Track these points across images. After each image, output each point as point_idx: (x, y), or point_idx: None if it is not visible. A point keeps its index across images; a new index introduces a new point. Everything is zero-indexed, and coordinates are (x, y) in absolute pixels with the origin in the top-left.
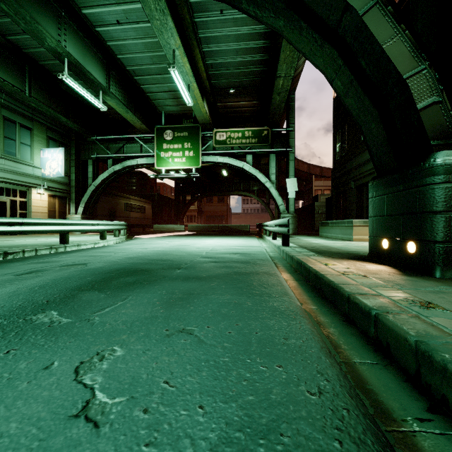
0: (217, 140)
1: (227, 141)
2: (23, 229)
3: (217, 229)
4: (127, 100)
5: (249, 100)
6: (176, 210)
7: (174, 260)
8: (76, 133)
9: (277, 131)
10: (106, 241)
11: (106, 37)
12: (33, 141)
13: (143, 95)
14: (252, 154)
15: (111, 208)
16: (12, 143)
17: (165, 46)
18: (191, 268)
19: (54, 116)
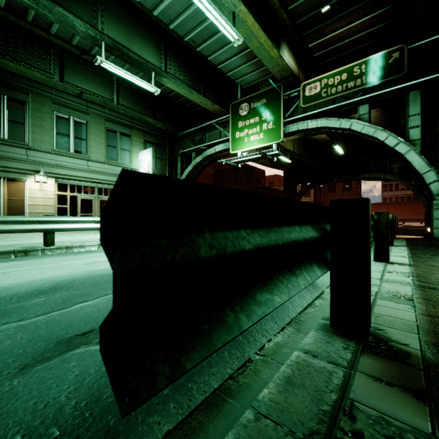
0: (307, 97)
1: (321, 94)
2: None
3: None
4: (193, 80)
5: (363, 15)
6: None
7: None
8: (170, 133)
9: (423, 43)
10: None
11: (149, 5)
12: (132, 146)
13: (215, 71)
14: (369, 103)
15: None
16: (114, 150)
17: None
18: None
19: (142, 119)
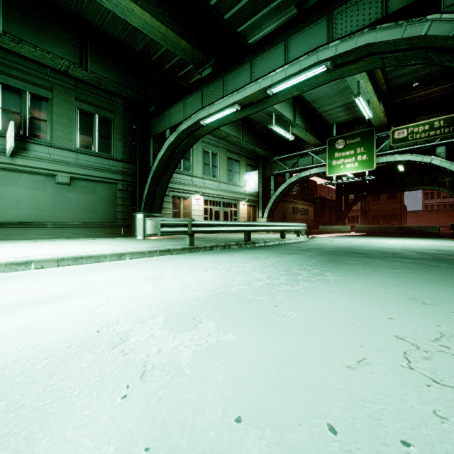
0: (395, 139)
1: (408, 138)
2: (270, 229)
3: (390, 230)
4: (305, 125)
5: (440, 85)
6: (337, 211)
7: (378, 250)
8: (262, 157)
9: None
10: (300, 238)
11: None
12: (240, 169)
13: (317, 115)
14: (444, 145)
15: (283, 212)
16: (231, 173)
17: (350, 81)
18: (399, 254)
19: (252, 150)
